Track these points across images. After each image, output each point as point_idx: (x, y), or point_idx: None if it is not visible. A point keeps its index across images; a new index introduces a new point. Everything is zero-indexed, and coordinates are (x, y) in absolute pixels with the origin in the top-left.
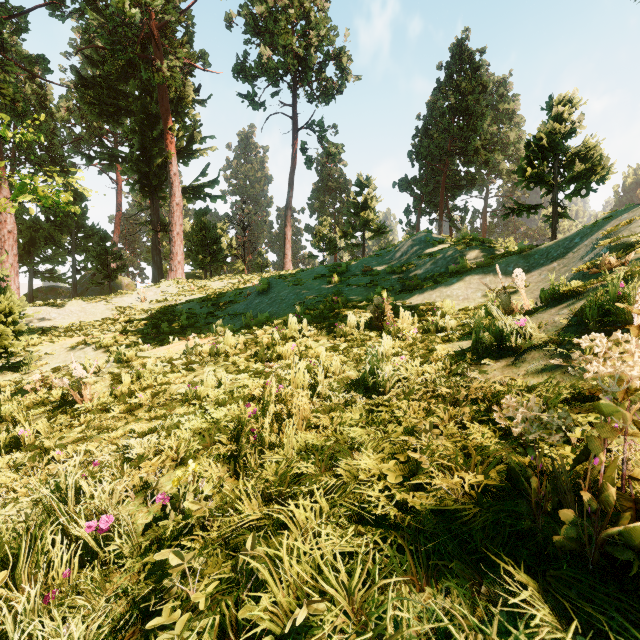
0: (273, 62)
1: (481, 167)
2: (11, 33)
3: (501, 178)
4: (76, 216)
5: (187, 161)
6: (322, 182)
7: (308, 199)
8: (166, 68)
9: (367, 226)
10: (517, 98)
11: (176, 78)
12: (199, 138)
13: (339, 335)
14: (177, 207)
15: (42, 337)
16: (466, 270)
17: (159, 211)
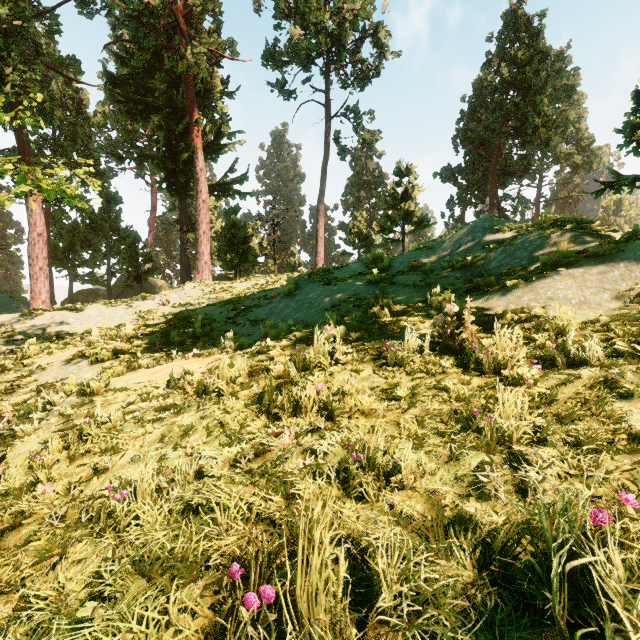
0: (304, 42)
1: (539, 148)
2: (45, 37)
3: (558, 163)
4: (110, 219)
5: (215, 157)
6: (356, 177)
7: (342, 195)
8: (190, 55)
9: (407, 219)
10: (577, 72)
11: (201, 66)
12: (228, 133)
13: (392, 362)
14: (203, 204)
15: (51, 345)
16: (571, 261)
17: (187, 210)
